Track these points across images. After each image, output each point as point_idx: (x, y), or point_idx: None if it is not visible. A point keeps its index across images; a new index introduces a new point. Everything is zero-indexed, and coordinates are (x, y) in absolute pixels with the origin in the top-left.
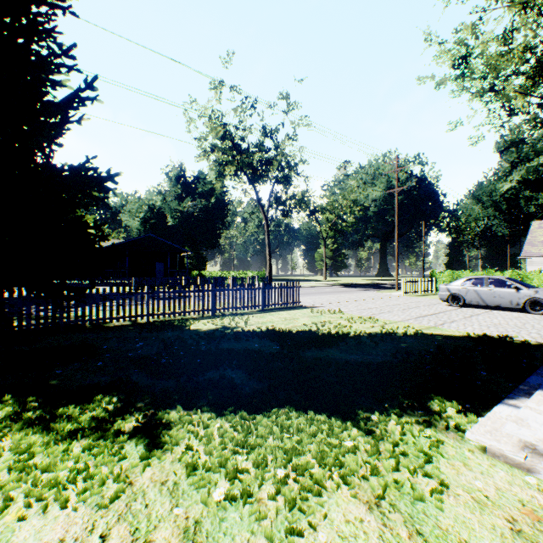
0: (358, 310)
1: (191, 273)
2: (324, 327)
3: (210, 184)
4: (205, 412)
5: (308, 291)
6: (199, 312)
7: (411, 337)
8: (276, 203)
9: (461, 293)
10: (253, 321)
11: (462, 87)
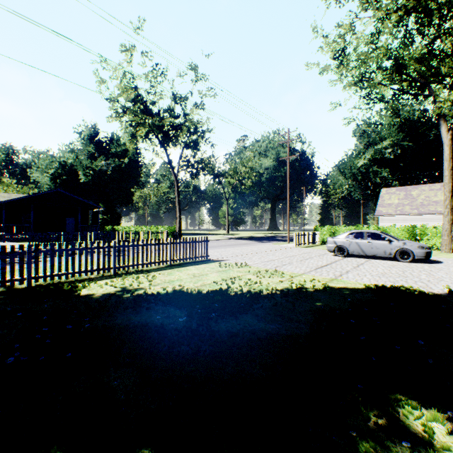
0: (262, 262)
1: (104, 228)
2: (234, 283)
3: (124, 145)
4: None
5: (214, 244)
6: (99, 271)
7: (321, 292)
8: (185, 165)
9: (346, 245)
10: (159, 280)
11: (341, 74)
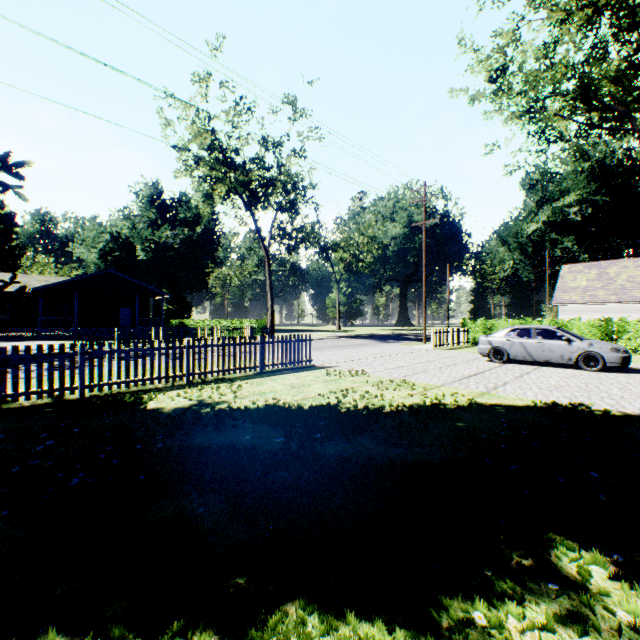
0: (386, 369)
1: (170, 322)
2: (347, 397)
3: (196, 209)
4: (117, 639)
5: (320, 344)
6: (168, 379)
7: (465, 410)
8: (279, 235)
9: (505, 347)
10: (246, 392)
11: (500, 104)
